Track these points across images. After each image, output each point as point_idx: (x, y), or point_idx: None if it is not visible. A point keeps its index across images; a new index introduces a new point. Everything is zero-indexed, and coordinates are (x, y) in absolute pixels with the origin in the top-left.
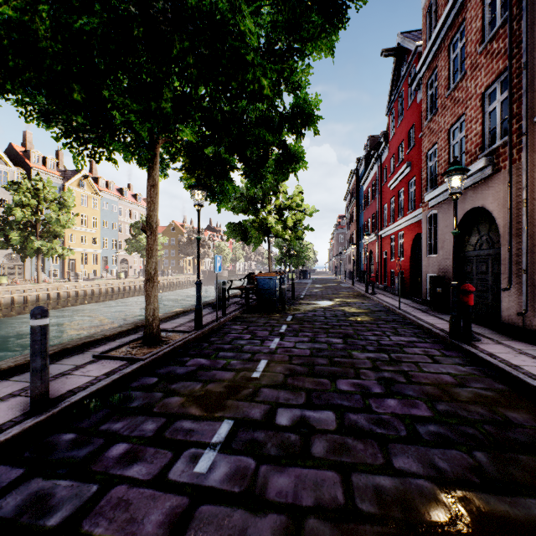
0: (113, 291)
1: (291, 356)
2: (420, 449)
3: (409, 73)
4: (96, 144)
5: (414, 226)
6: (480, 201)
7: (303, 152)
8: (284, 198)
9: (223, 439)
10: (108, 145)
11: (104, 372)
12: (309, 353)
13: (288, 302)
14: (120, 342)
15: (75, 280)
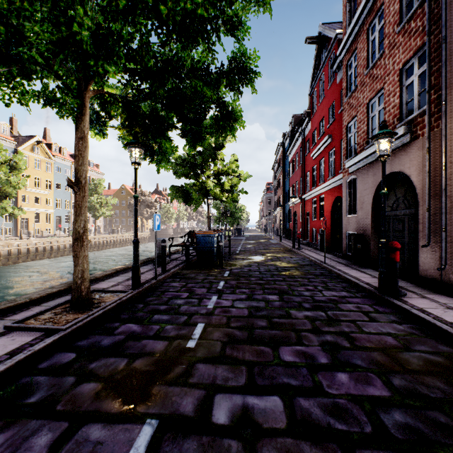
0: (65, 247)
1: (229, 317)
2: None
3: (329, 58)
4: (4, 82)
5: (334, 190)
6: (398, 166)
7: (241, 110)
8: (221, 165)
9: None
10: (15, 82)
11: (9, 349)
12: (247, 312)
13: (225, 258)
14: (45, 306)
15: (27, 238)
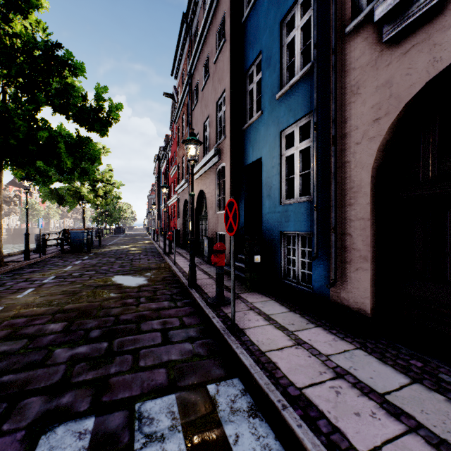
0: None
1: (86, 264)
2: (117, 273)
3: None
4: None
5: None
6: (187, 196)
7: (94, 171)
8: (97, 173)
9: (52, 278)
10: None
11: None
12: (95, 263)
13: (95, 248)
14: None
15: None
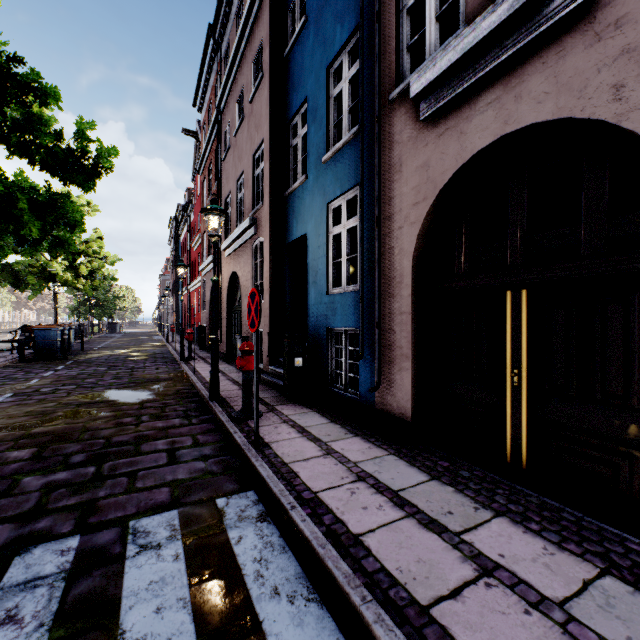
0: None
1: (61, 376)
2: (109, 386)
3: None
4: None
5: None
6: None
7: (74, 241)
8: (78, 241)
9: (8, 396)
10: None
11: None
12: (76, 374)
13: (75, 353)
14: None
15: None
